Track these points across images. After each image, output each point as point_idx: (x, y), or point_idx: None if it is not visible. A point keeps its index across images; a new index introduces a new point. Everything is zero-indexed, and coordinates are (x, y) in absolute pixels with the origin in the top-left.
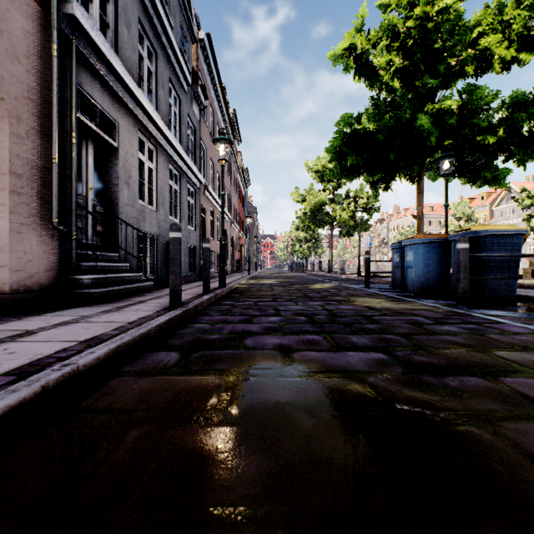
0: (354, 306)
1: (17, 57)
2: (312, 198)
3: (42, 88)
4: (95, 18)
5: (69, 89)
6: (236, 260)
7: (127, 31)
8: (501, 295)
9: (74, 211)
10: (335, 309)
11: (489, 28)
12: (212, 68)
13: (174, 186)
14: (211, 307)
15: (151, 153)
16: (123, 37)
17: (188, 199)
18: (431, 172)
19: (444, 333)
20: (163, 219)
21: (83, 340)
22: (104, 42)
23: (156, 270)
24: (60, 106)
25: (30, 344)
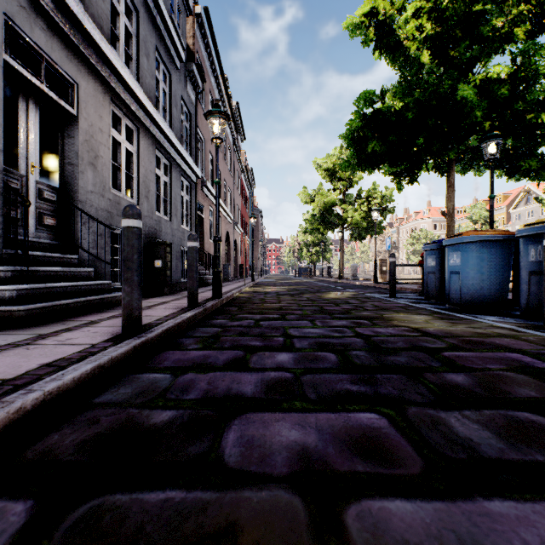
0: (396, 329)
1: None
2: (321, 198)
3: None
4: None
5: None
6: (240, 265)
7: None
8: None
9: None
10: (374, 336)
11: None
12: (211, 50)
13: (163, 177)
14: (192, 330)
15: (131, 133)
16: None
17: (182, 195)
18: (460, 164)
19: None
20: (148, 215)
21: None
22: None
23: None
24: None
25: None
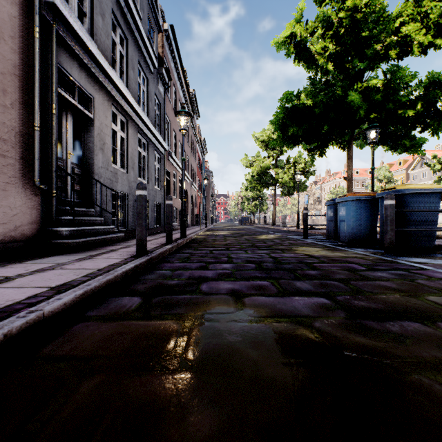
0: (295, 254)
1: (2, 37)
2: (258, 163)
3: (25, 66)
4: (74, 8)
5: (50, 67)
6: (195, 215)
7: (101, 19)
8: (422, 245)
9: (54, 172)
10: (280, 257)
11: (409, 18)
12: (175, 54)
13: (143, 152)
14: (173, 255)
15: (123, 124)
16: (98, 24)
17: (155, 164)
18: (359, 141)
19: (377, 279)
20: (133, 180)
21: (54, 286)
22: (81, 27)
23: (127, 223)
24: (42, 81)
25: (5, 290)
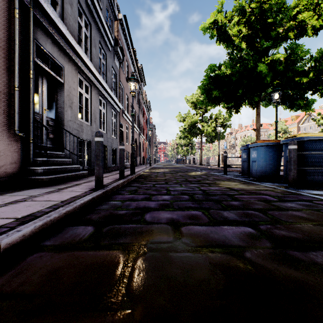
0: (219, 187)
1: None
2: (189, 119)
3: (8, 39)
4: None
5: (28, 42)
6: (142, 157)
7: (70, 7)
8: (317, 180)
9: (32, 124)
10: (207, 190)
11: (304, 8)
12: (127, 37)
13: (103, 110)
14: (124, 188)
15: (87, 88)
16: (67, 11)
17: (112, 119)
18: (264, 102)
19: (289, 209)
20: (95, 131)
21: (19, 217)
22: (53, 12)
23: (90, 163)
24: (22, 52)
25: None
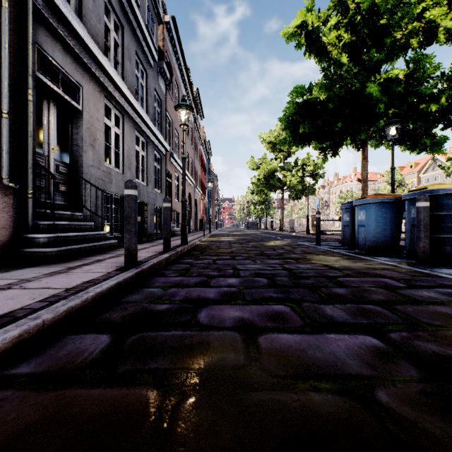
0: (313, 265)
1: None
2: (265, 165)
3: None
4: None
5: (26, 46)
6: (199, 220)
7: (92, 0)
8: None
9: (30, 169)
10: (295, 269)
11: (434, 2)
12: (177, 49)
13: (141, 152)
14: (169, 266)
15: (118, 119)
16: (87, 5)
17: (155, 165)
18: (374, 140)
19: (428, 301)
20: None
21: None
22: (65, 3)
23: (123, 229)
24: (15, 62)
25: None
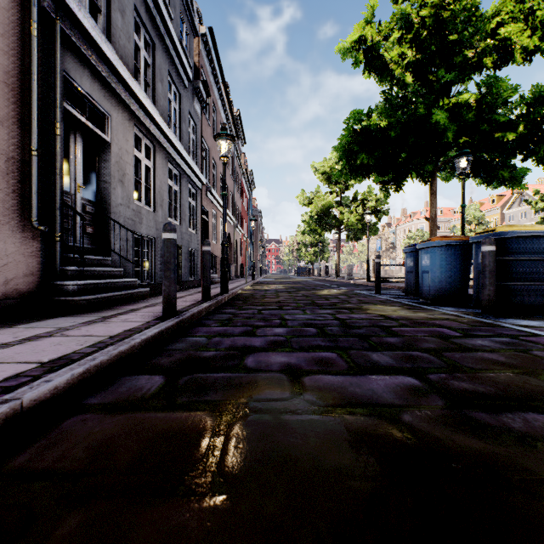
0: (368, 315)
1: None
2: (319, 200)
3: (20, 72)
4: (84, 1)
5: (53, 75)
6: (240, 265)
7: (121, 17)
8: (529, 303)
9: (59, 210)
10: (348, 319)
11: (509, 17)
12: (214, 65)
13: (174, 186)
14: (210, 316)
15: (148, 150)
16: (116, 23)
17: (190, 201)
18: (444, 172)
19: (478, 349)
20: (162, 221)
21: (46, 361)
22: (94, 25)
23: (154, 275)
24: (42, 93)
25: None
